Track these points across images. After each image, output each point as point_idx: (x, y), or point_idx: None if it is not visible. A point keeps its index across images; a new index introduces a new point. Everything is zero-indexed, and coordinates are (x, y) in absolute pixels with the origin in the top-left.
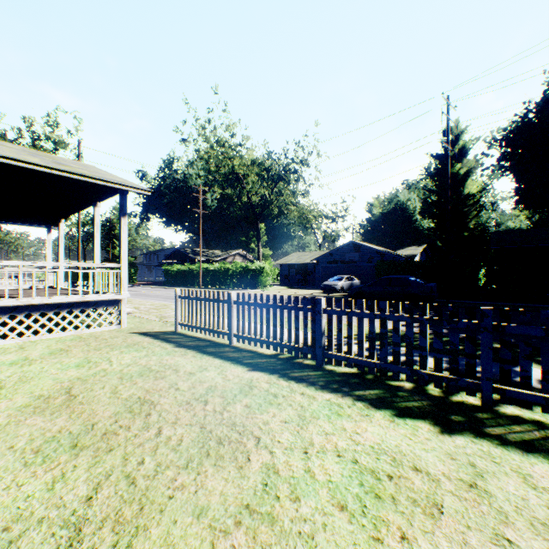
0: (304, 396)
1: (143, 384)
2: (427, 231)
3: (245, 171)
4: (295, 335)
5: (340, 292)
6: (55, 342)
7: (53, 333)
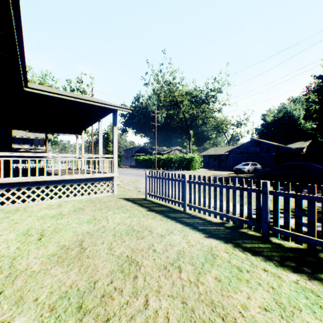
0: (267, 274)
1: (129, 243)
2: (311, 130)
3: (181, 99)
4: (239, 210)
5: (247, 173)
6: (77, 202)
7: (76, 196)
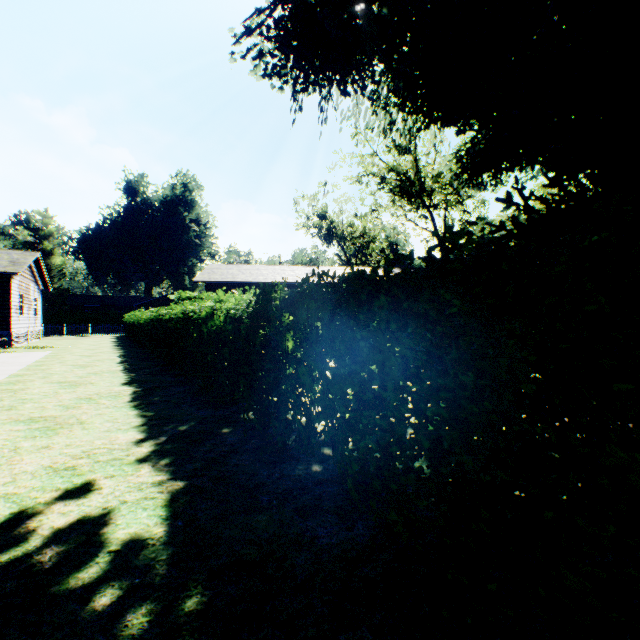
0: None
1: None
2: None
3: None
4: None
5: None
6: None
7: None
